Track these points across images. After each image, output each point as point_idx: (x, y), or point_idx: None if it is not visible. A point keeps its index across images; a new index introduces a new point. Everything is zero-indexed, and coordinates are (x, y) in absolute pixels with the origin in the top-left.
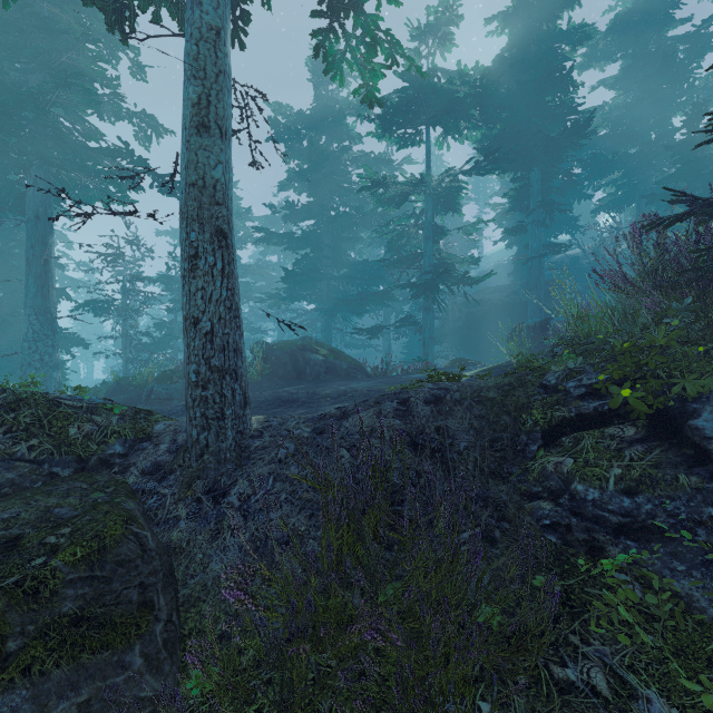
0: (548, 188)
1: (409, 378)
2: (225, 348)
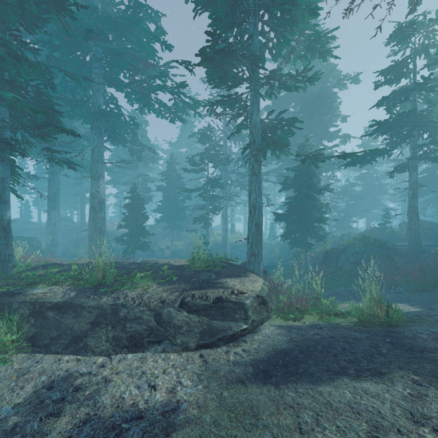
0: None
1: None
2: (418, 233)
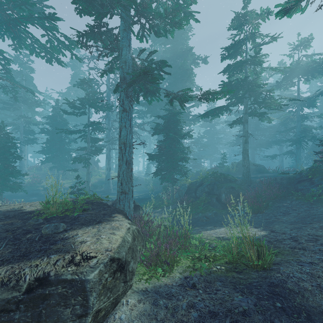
0: None
1: None
2: (249, 169)
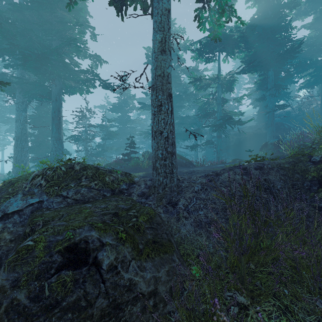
0: (277, 78)
1: (217, 166)
2: (173, 143)
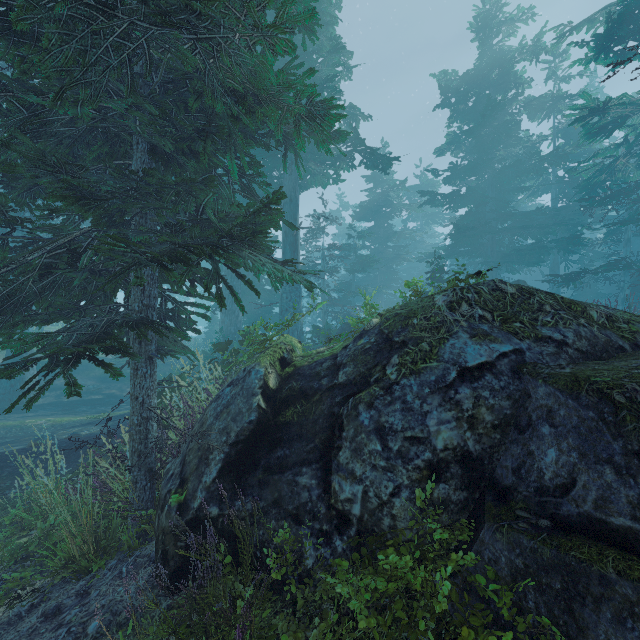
0: None
1: None
2: None
